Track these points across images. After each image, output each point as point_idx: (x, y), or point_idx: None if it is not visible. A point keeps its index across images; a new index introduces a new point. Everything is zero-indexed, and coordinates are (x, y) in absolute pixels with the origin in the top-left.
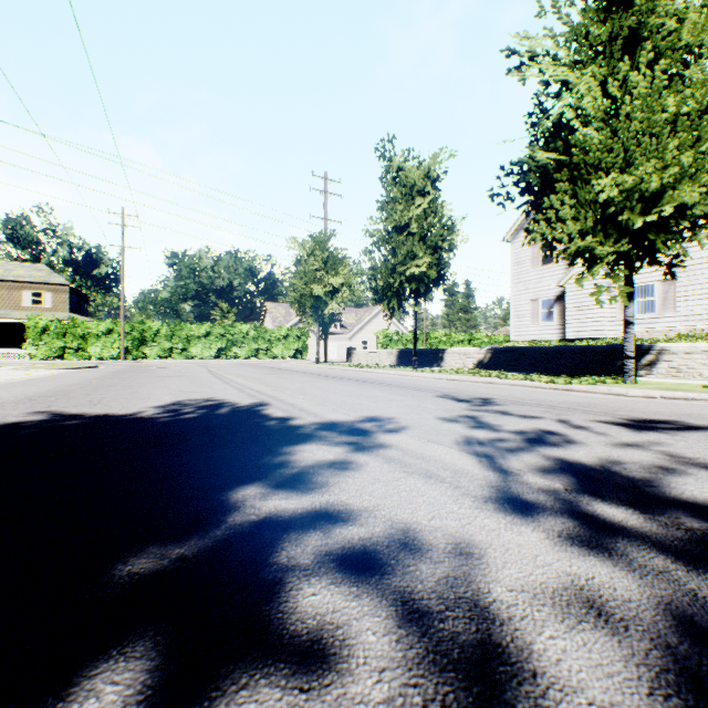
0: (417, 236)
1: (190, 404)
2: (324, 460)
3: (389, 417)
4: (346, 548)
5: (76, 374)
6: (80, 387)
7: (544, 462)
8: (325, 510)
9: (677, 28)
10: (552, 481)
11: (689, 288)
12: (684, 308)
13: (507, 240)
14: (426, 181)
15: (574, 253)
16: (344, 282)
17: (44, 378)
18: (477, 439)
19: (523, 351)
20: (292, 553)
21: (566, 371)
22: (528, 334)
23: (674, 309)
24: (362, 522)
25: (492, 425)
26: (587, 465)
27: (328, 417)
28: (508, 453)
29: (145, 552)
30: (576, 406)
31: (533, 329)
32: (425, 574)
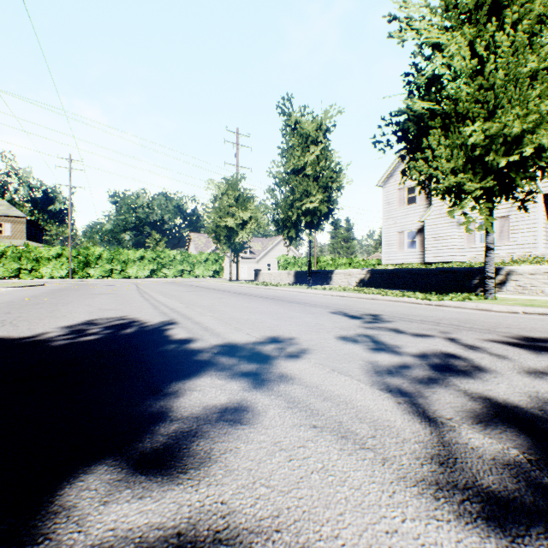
0: (311, 177)
1: (100, 323)
2: (214, 406)
3: (290, 337)
4: None
5: (18, 292)
6: (7, 305)
7: (473, 405)
8: (194, 533)
9: None
10: (502, 443)
11: (520, 223)
12: (516, 238)
13: (380, 185)
14: (318, 133)
15: (447, 189)
16: (252, 216)
17: None
18: (383, 367)
19: (397, 272)
20: None
21: (432, 288)
22: (396, 259)
23: (508, 239)
24: None
25: (392, 346)
26: (524, 408)
27: (229, 338)
28: (424, 388)
29: None
30: (457, 322)
31: (400, 254)
32: None
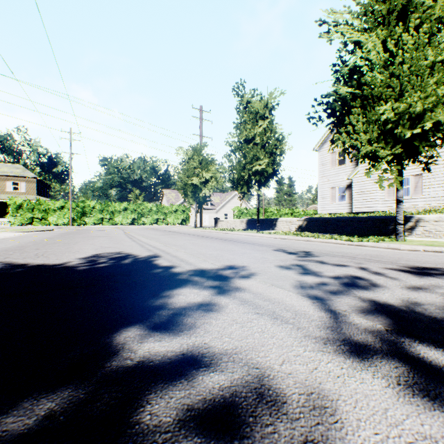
0: (260, 145)
1: (105, 256)
2: (194, 302)
3: (243, 266)
4: (207, 400)
5: (36, 235)
6: (34, 244)
7: (362, 304)
8: (191, 353)
9: (432, 6)
10: (373, 322)
11: (431, 180)
12: (428, 192)
13: (316, 150)
14: (265, 110)
15: (364, 155)
16: (212, 176)
17: (13, 238)
18: (307, 283)
19: (328, 220)
20: (156, 408)
21: (356, 232)
22: (329, 209)
23: (421, 193)
24: (222, 368)
25: (316, 272)
26: (395, 306)
27: (199, 266)
28: (332, 295)
29: (16, 408)
30: (369, 257)
31: (332, 206)
32: (283, 438)
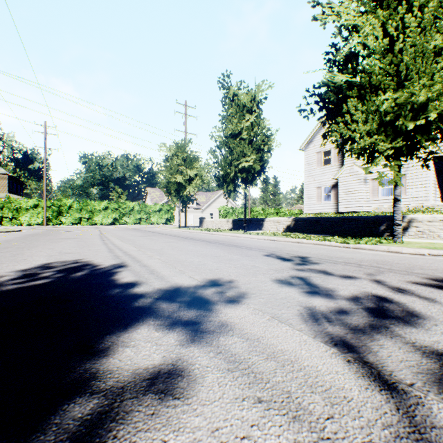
0: (247, 140)
1: (54, 267)
2: (146, 369)
3: (230, 280)
4: None
5: None
6: None
7: (429, 364)
8: None
9: None
10: None
11: (414, 180)
12: (411, 193)
13: (302, 149)
14: (253, 104)
15: (362, 149)
16: (197, 174)
17: None
18: (322, 313)
19: (317, 220)
20: None
21: (346, 233)
22: (315, 209)
23: (405, 193)
24: None
25: (325, 289)
26: None
27: (173, 281)
28: (370, 340)
29: None
30: (377, 264)
31: (318, 205)
32: None
